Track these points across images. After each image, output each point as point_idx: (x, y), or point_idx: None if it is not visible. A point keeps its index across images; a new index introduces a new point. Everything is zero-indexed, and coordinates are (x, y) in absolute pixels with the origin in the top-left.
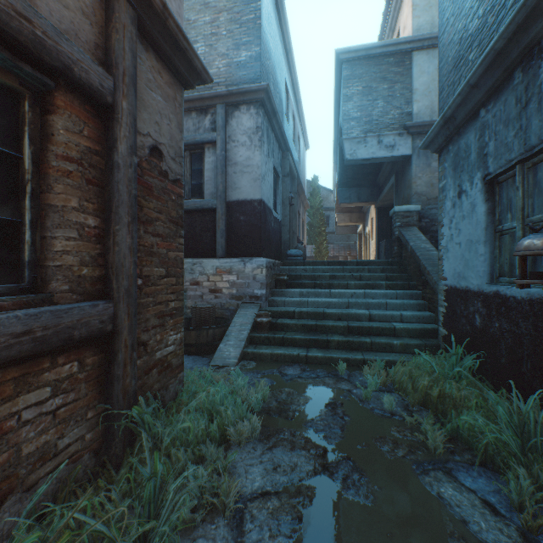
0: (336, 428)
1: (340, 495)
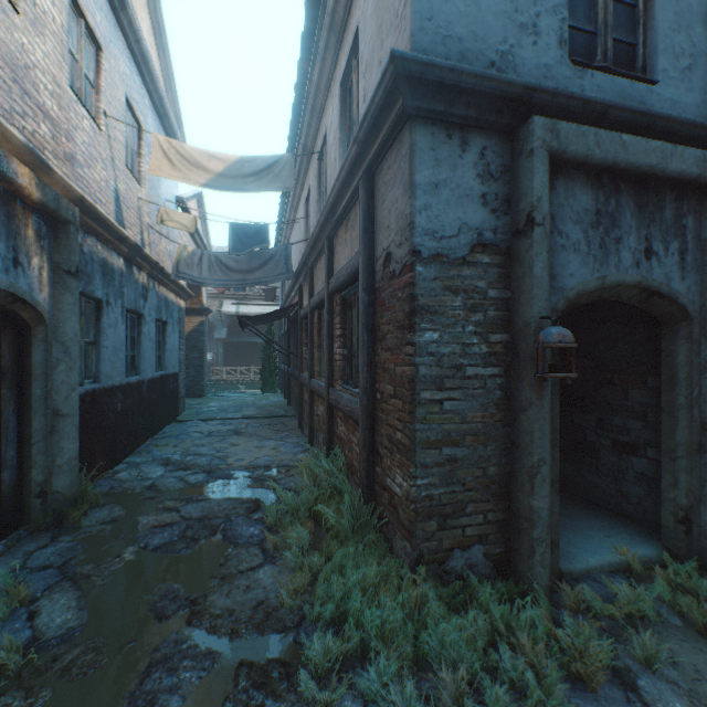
0: (160, 667)
1: (185, 583)
